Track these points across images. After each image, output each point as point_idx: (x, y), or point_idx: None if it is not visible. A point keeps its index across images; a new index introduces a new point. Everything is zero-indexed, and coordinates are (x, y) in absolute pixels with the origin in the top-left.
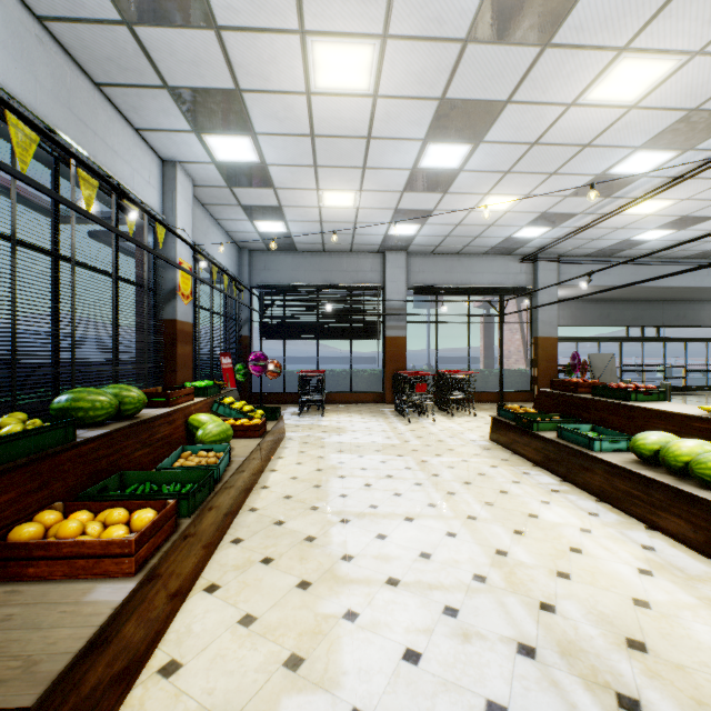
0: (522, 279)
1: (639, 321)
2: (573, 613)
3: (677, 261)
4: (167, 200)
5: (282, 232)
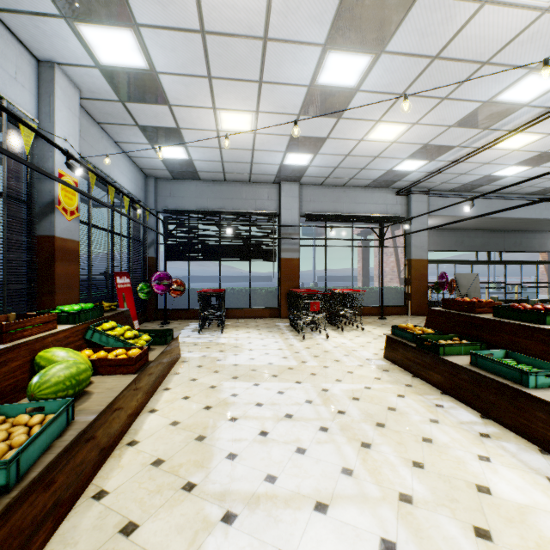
0: (398, 209)
1: (486, 247)
2: None
3: (522, 197)
4: (43, 104)
5: (184, 159)
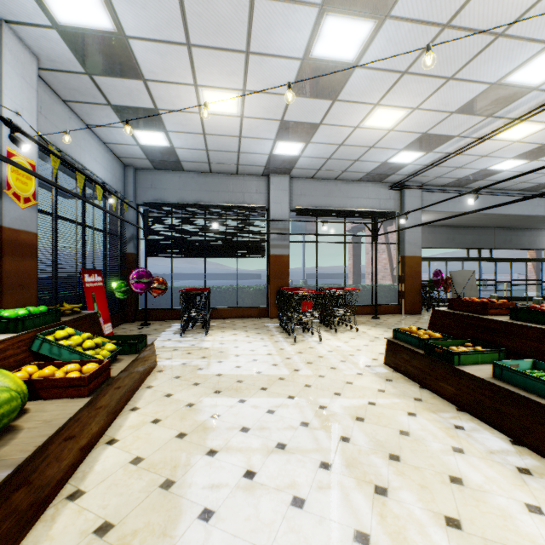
0: (391, 204)
1: (477, 244)
2: None
3: (515, 193)
4: None
5: (165, 146)
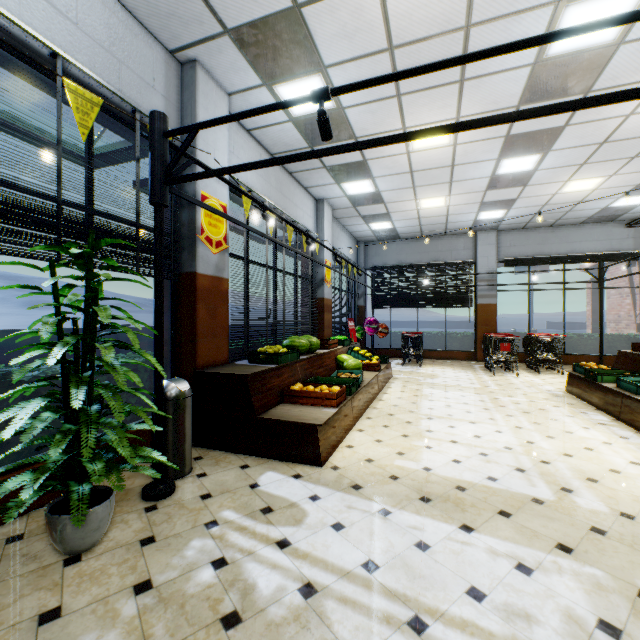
0: (629, 244)
1: None
2: (560, 466)
3: None
4: (318, 224)
5: (389, 228)
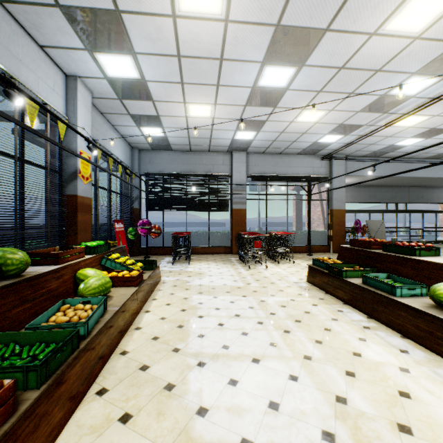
0: (322, 171)
1: (394, 199)
2: None
3: (420, 160)
4: (69, 105)
5: (161, 136)
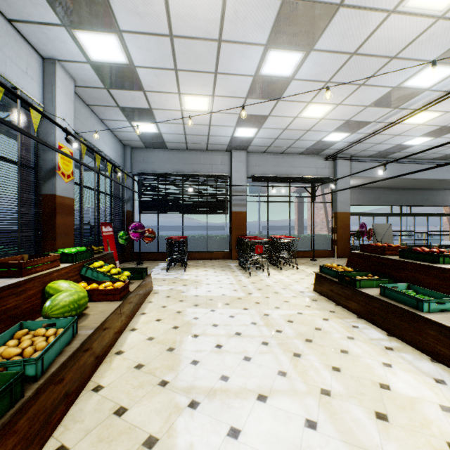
0: (326, 172)
1: (398, 202)
2: None
3: (427, 161)
4: (47, 92)
5: (155, 132)
